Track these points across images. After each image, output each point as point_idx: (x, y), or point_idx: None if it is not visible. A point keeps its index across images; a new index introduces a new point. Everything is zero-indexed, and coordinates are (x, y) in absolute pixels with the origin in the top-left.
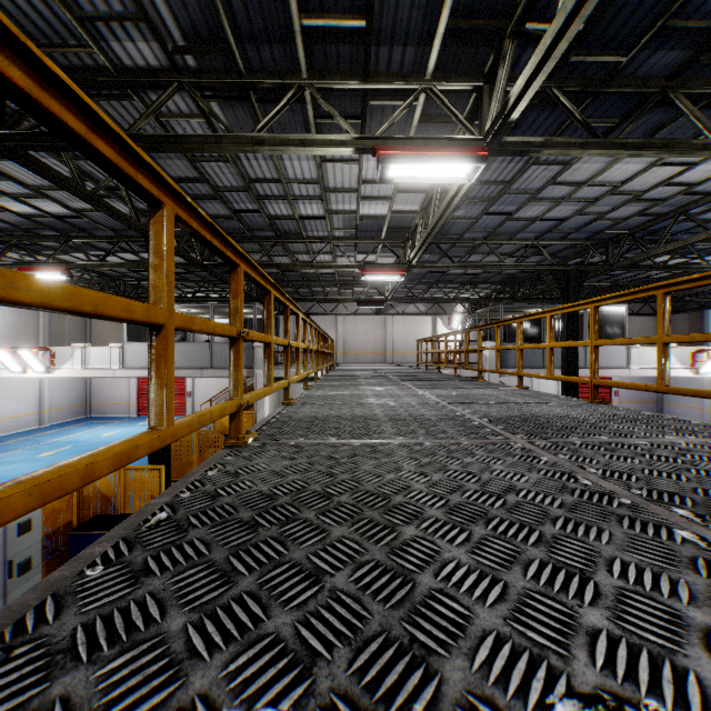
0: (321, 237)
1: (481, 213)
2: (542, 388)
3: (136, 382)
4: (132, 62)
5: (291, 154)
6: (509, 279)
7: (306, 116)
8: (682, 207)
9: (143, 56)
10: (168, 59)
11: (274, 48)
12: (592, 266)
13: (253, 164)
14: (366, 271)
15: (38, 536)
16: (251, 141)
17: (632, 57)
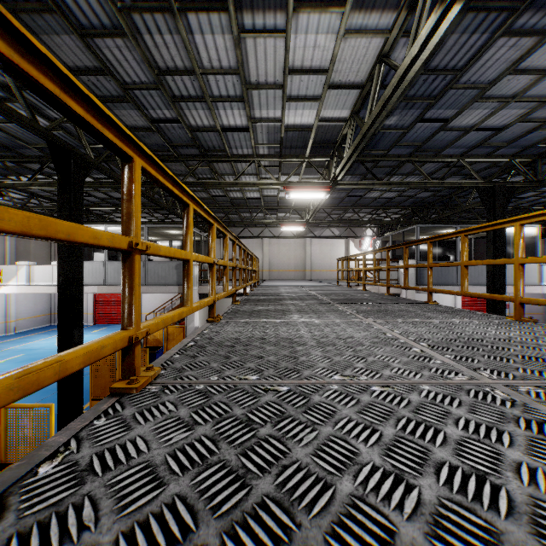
0: (246, 155)
1: (415, 120)
2: (441, 301)
3: (92, 296)
4: None
5: (201, 23)
6: (419, 203)
7: None
8: None
9: None
10: None
11: None
12: (519, 182)
13: (158, 43)
14: (290, 188)
15: None
16: None
17: None
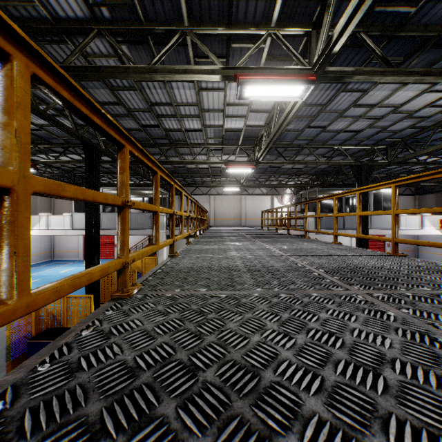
0: (199, 143)
1: (305, 127)
2: (341, 241)
3: (82, 238)
4: (65, 15)
5: (178, 85)
6: (320, 172)
7: (187, 56)
8: (439, 122)
9: (72, 9)
10: (89, 11)
11: (164, 2)
12: (377, 162)
13: (153, 92)
14: (228, 166)
15: (3, 345)
16: (149, 70)
17: (419, 8)
